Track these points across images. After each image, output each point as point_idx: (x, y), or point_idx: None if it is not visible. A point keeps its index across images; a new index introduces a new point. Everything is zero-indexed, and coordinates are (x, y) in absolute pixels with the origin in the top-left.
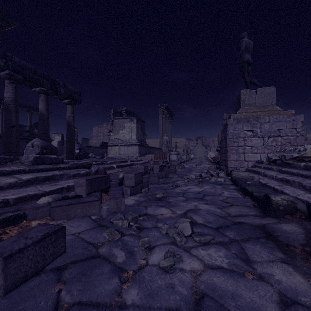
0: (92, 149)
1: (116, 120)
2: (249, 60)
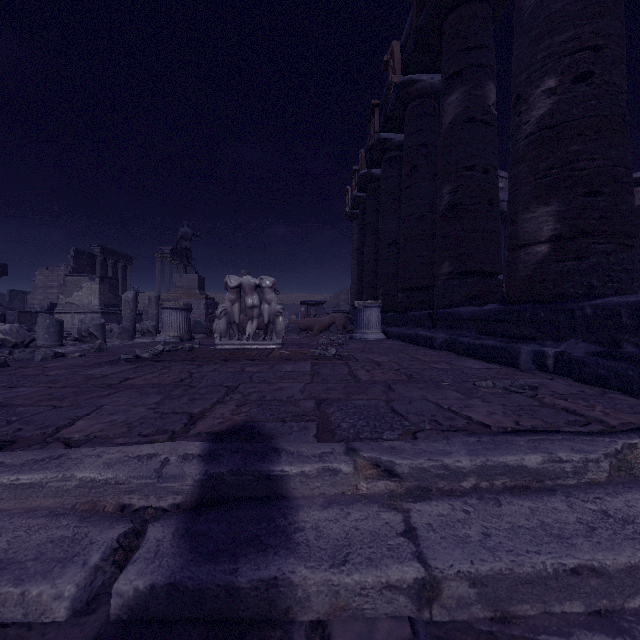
0: (29, 316)
1: (69, 278)
2: (186, 247)
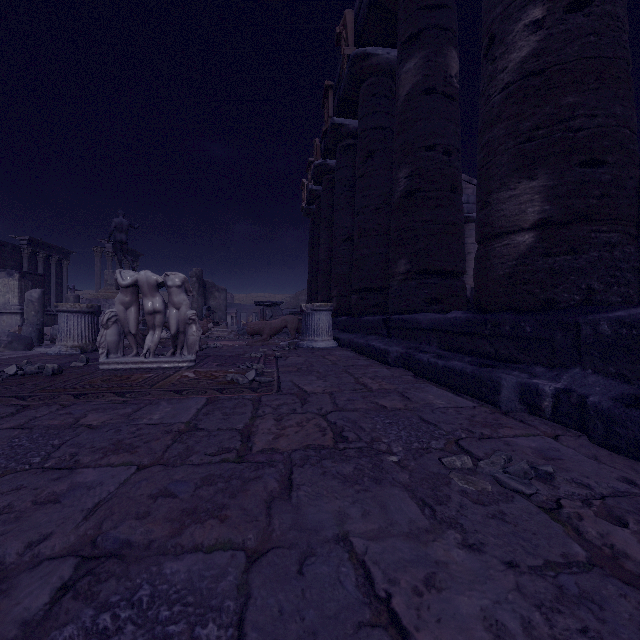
0: None
1: None
2: (121, 240)
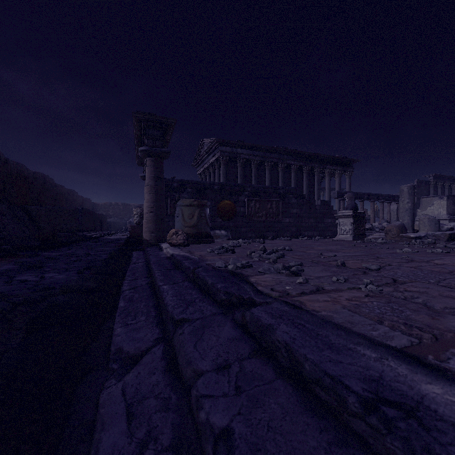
0: None
1: (424, 199)
2: None
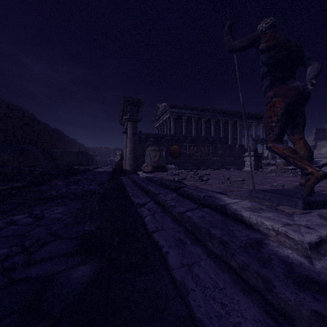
0: None
1: (319, 142)
2: None
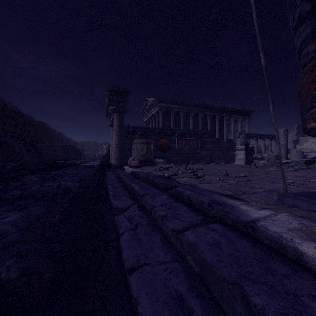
0: None
1: (301, 137)
2: None
